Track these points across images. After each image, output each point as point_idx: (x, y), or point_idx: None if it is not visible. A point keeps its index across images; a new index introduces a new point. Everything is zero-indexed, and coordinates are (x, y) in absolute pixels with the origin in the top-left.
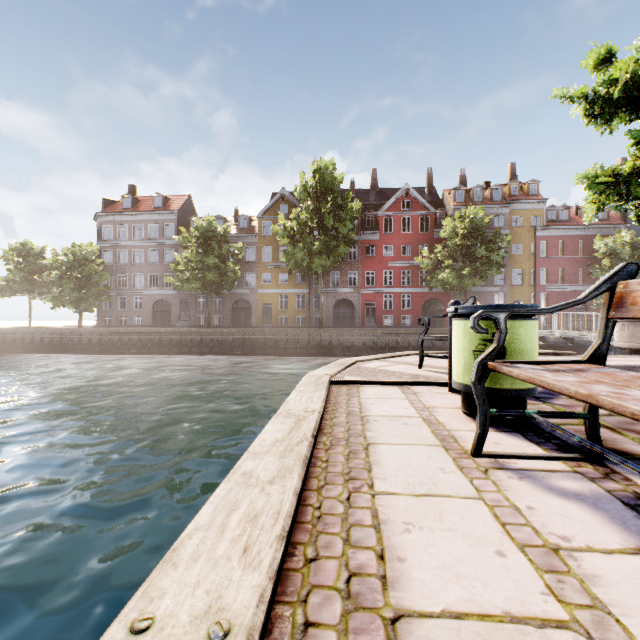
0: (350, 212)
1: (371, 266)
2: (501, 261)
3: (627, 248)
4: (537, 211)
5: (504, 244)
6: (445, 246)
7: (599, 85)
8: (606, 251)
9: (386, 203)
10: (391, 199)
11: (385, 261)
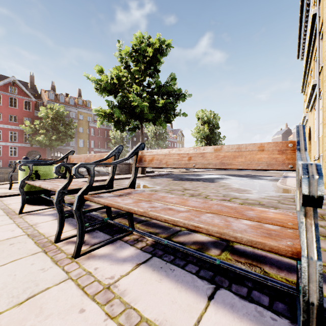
0: None
1: None
2: (73, 135)
3: (119, 137)
4: (90, 114)
5: (74, 127)
6: (42, 122)
7: (98, 79)
8: (113, 137)
9: None
10: (0, 82)
11: None
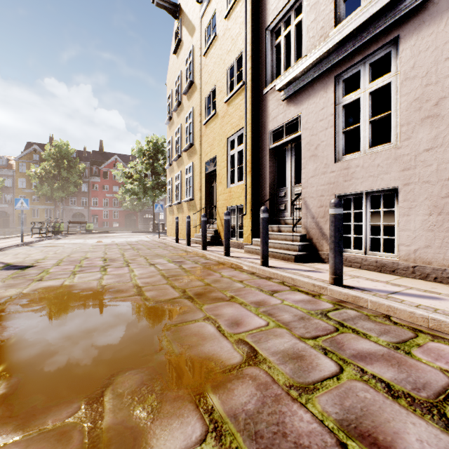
0: (78, 170)
1: (96, 195)
2: None
3: None
4: None
5: None
6: None
7: (117, 173)
8: None
9: (105, 163)
10: (107, 162)
11: (104, 193)
